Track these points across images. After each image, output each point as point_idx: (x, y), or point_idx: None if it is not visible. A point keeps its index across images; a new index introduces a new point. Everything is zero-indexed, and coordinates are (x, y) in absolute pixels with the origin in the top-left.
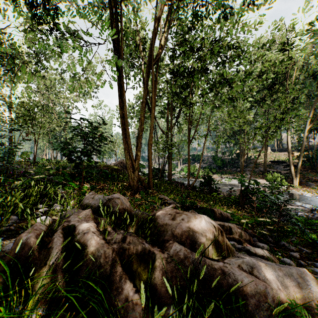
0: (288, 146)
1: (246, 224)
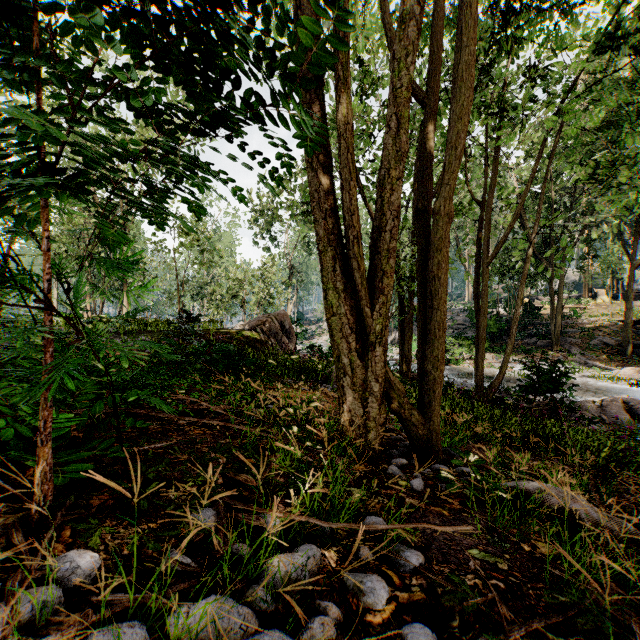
0: None
1: None
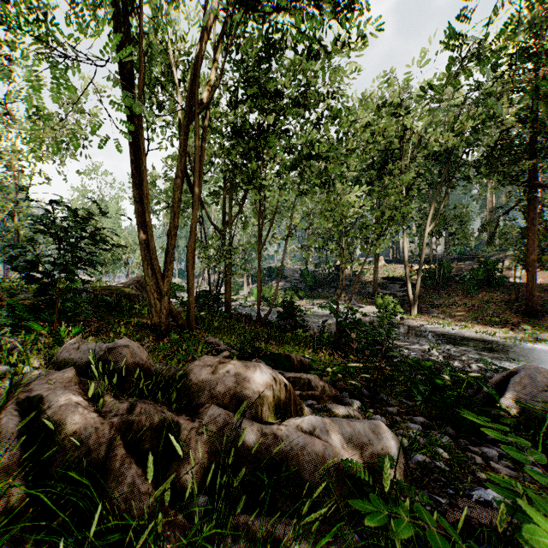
0: (404, 256)
1: (335, 374)
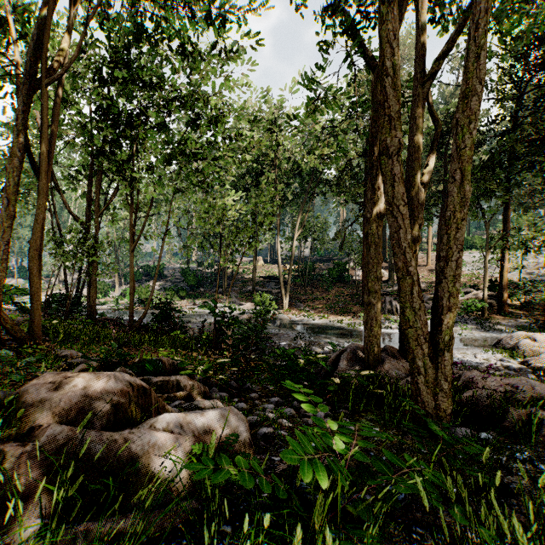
0: (278, 257)
1: (206, 371)
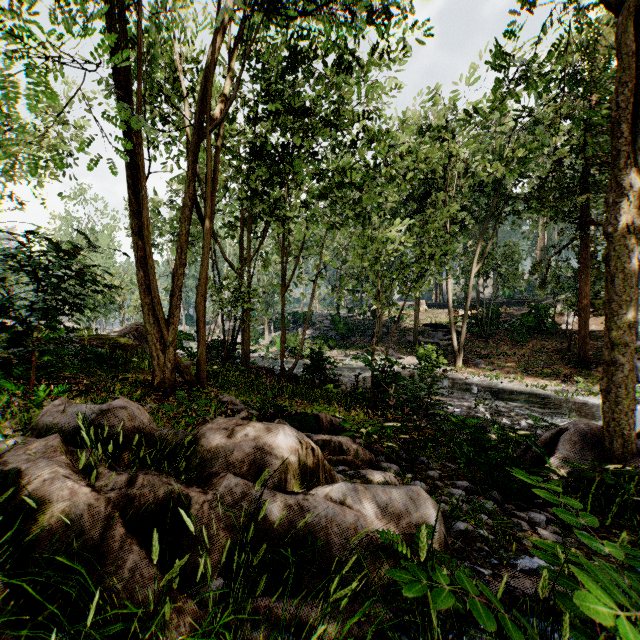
0: (448, 300)
1: (369, 435)
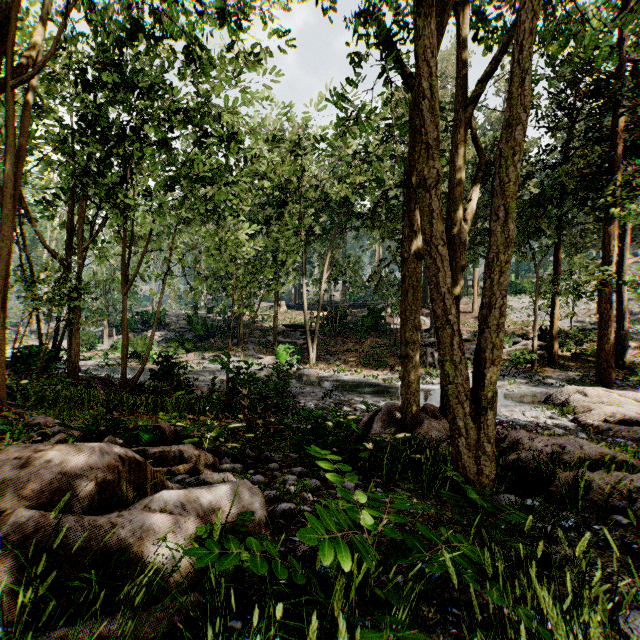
0: (304, 302)
1: (216, 439)
